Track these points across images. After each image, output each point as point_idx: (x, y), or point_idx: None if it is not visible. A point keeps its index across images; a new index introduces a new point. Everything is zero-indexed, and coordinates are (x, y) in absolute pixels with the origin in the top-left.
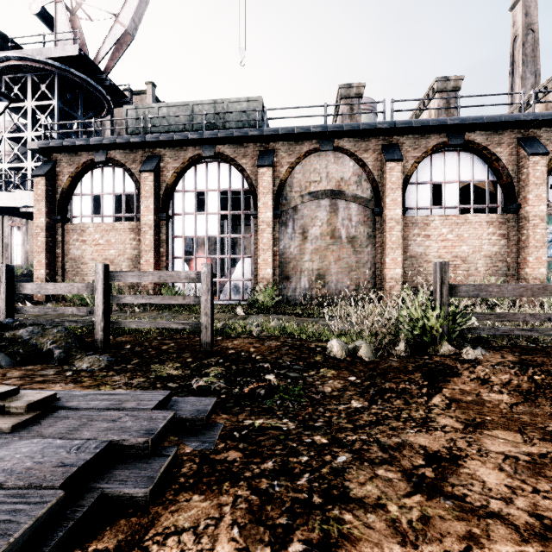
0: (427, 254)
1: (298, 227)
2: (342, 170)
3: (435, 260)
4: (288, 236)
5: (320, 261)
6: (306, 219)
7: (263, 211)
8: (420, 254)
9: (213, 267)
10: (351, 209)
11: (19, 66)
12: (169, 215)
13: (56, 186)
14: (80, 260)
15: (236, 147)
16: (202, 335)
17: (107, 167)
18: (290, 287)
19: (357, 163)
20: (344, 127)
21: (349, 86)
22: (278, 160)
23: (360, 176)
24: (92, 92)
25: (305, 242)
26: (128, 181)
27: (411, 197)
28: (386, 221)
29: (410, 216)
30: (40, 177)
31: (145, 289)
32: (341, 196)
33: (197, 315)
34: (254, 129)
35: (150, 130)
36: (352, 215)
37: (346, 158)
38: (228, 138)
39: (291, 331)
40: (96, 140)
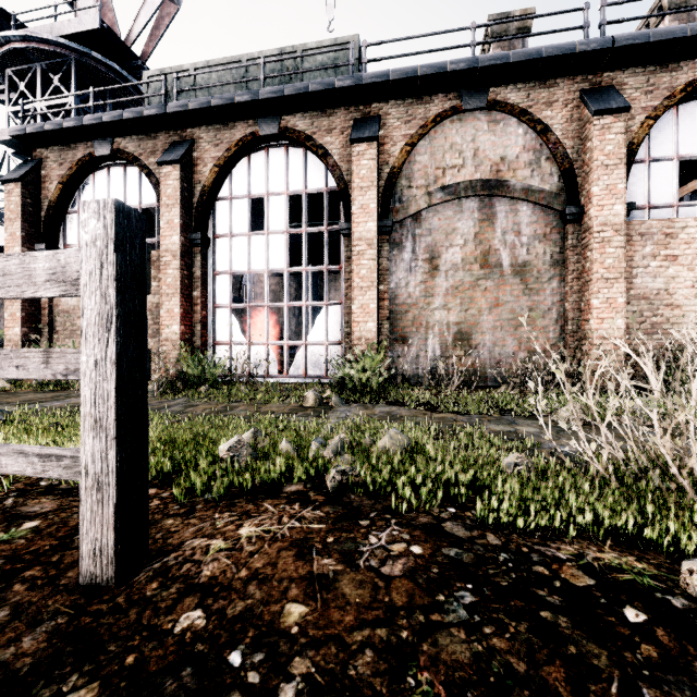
0: (671, 293)
1: (423, 249)
2: (504, 143)
3: (689, 304)
4: (404, 266)
5: (462, 309)
6: (437, 235)
7: (360, 221)
8: (656, 293)
9: (292, 332)
10: (520, 213)
11: (24, 52)
12: (207, 237)
13: (41, 199)
14: (76, 312)
15: (315, 115)
16: (82, 520)
17: (115, 167)
18: (407, 355)
19: (532, 128)
20: (511, 56)
21: (507, 16)
22: (386, 134)
23: (537, 151)
24: (125, 88)
25: (435, 276)
26: (146, 187)
27: (637, 186)
28: (594, 228)
29: (635, 222)
30: (13, 183)
31: (166, 357)
32: (501, 190)
33: (233, 403)
34: (344, 77)
35: (176, 98)
36: (521, 224)
37: (510, 120)
38: (300, 97)
39: (446, 473)
40: (91, 117)
